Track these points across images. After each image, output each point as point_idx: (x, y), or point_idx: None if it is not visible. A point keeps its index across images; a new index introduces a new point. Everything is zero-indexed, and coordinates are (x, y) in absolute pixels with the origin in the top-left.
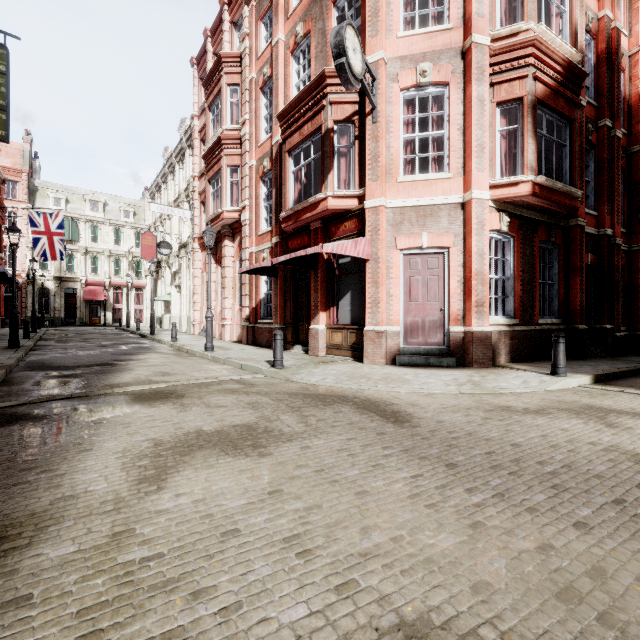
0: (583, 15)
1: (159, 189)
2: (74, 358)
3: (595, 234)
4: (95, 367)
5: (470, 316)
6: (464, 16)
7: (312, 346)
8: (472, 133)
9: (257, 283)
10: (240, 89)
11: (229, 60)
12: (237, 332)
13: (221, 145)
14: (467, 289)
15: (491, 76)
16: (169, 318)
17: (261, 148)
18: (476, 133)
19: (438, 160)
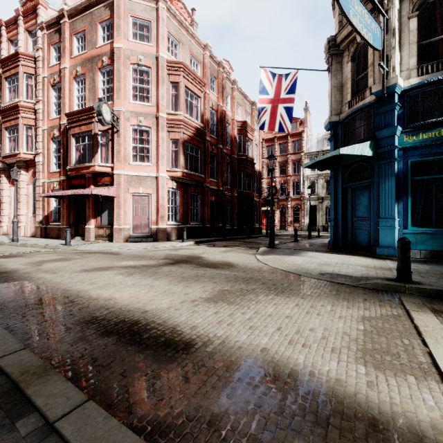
0: (209, 105)
1: None
2: None
3: (216, 189)
4: None
5: (159, 221)
6: (157, 103)
7: (87, 236)
8: (159, 150)
9: (49, 201)
10: (34, 78)
11: (25, 57)
12: (31, 230)
13: (18, 110)
14: (158, 211)
15: (168, 128)
16: None
17: (52, 121)
18: (161, 151)
19: (148, 156)
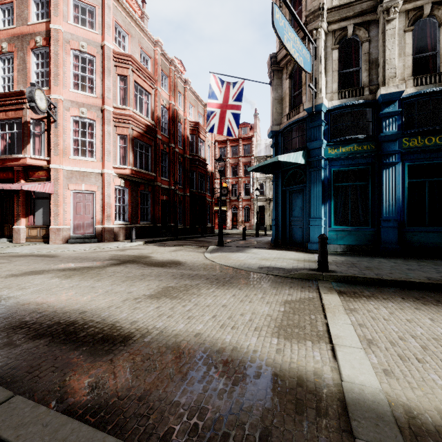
0: (160, 103)
1: None
2: None
3: (168, 188)
4: None
5: (104, 221)
6: (102, 95)
7: (15, 238)
8: (105, 146)
9: None
10: None
11: None
12: None
13: None
14: (103, 210)
15: (116, 122)
16: None
17: None
18: (107, 146)
19: (92, 151)
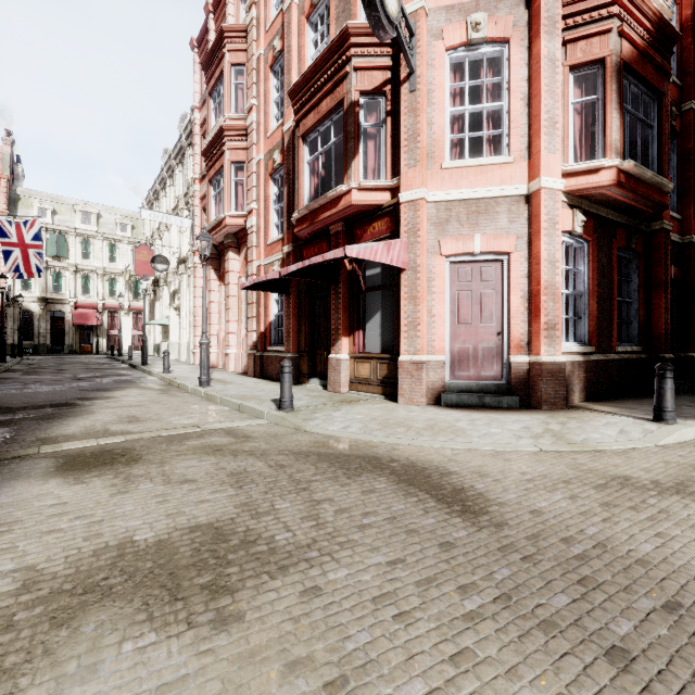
0: None
1: (157, 197)
2: (28, 396)
3: (678, 242)
4: (46, 409)
5: (538, 342)
6: None
7: (332, 380)
8: (541, 102)
9: (266, 303)
10: (246, 70)
11: (233, 35)
12: (243, 362)
13: (223, 137)
14: (533, 307)
15: (563, 32)
16: (167, 345)
17: (271, 139)
18: (546, 103)
19: (493, 142)
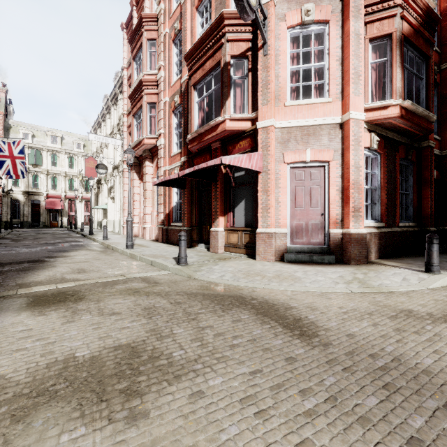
0: None
1: (100, 126)
2: (13, 255)
3: (439, 155)
4: (24, 264)
5: (348, 220)
6: None
7: (213, 245)
8: (350, 62)
9: (170, 194)
10: (157, 43)
11: (148, 20)
12: (155, 233)
13: (142, 86)
14: (345, 197)
15: (364, 16)
16: (106, 222)
17: (173, 87)
18: (353, 62)
19: (319, 88)
